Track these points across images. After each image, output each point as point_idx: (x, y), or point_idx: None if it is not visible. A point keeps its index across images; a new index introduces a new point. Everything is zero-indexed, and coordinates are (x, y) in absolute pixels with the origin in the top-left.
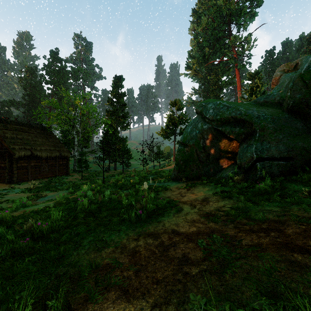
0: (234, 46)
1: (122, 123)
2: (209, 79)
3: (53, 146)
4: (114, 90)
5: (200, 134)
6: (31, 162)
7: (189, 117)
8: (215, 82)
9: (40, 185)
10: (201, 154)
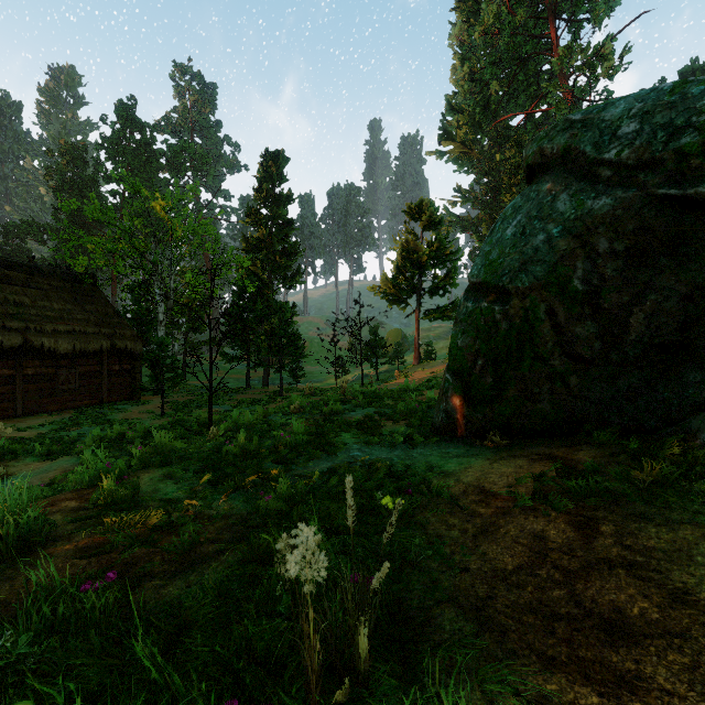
0: (566, 75)
1: (283, 270)
2: (499, 161)
3: (94, 325)
4: (263, 186)
5: (575, 237)
6: (26, 365)
7: (458, 247)
8: (515, 167)
9: (31, 433)
10: (578, 325)
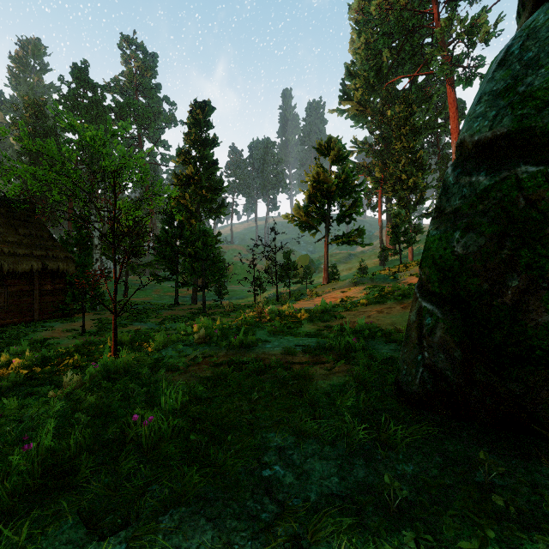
0: (446, 44)
1: (210, 203)
2: (390, 116)
3: (26, 247)
4: (192, 130)
5: None
6: None
7: (362, 180)
8: (404, 120)
9: None
10: None
